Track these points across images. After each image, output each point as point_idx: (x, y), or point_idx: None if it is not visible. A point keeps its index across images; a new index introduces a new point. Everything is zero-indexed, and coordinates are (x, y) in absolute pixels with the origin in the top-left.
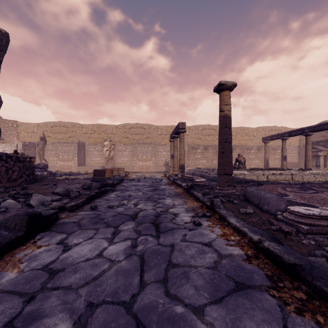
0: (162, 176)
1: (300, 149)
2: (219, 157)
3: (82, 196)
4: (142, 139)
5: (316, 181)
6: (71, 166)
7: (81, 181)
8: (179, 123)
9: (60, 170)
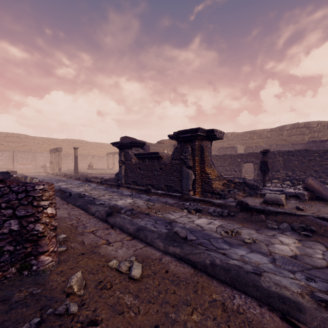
0: (46, 174)
1: None
2: (74, 166)
3: None
4: (19, 147)
5: (114, 173)
6: None
7: None
8: (58, 148)
9: None
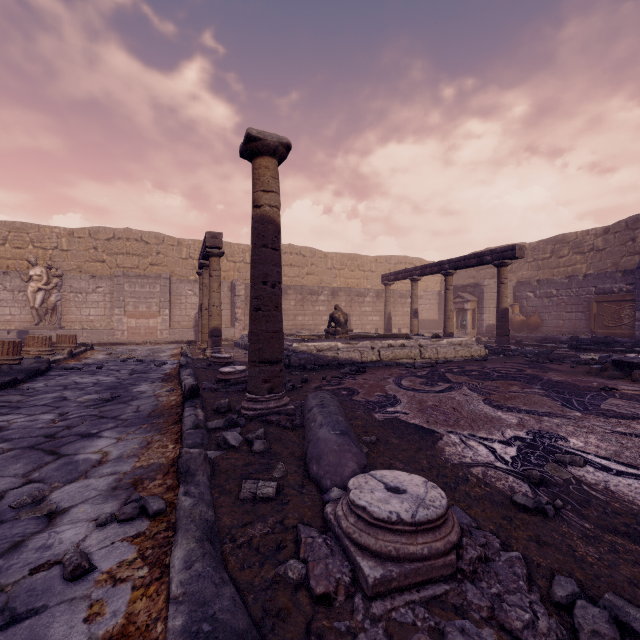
0: (175, 353)
1: (441, 298)
2: (250, 318)
3: None
4: (142, 267)
5: (458, 357)
6: None
7: None
8: (207, 235)
9: None
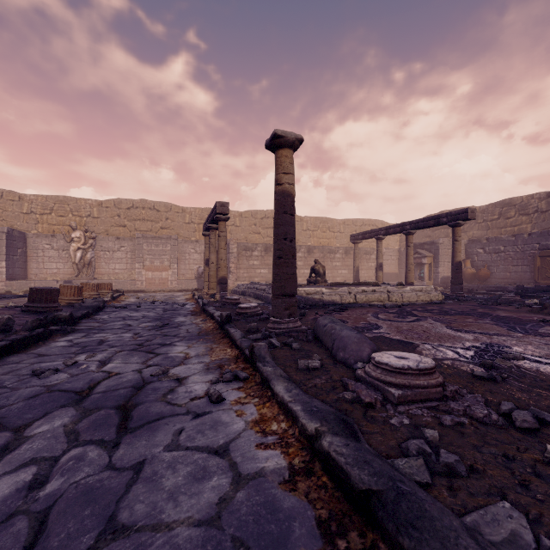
0: (188, 298)
1: (401, 255)
2: (274, 264)
3: None
4: (154, 230)
5: (419, 301)
6: None
7: None
8: (217, 204)
9: None
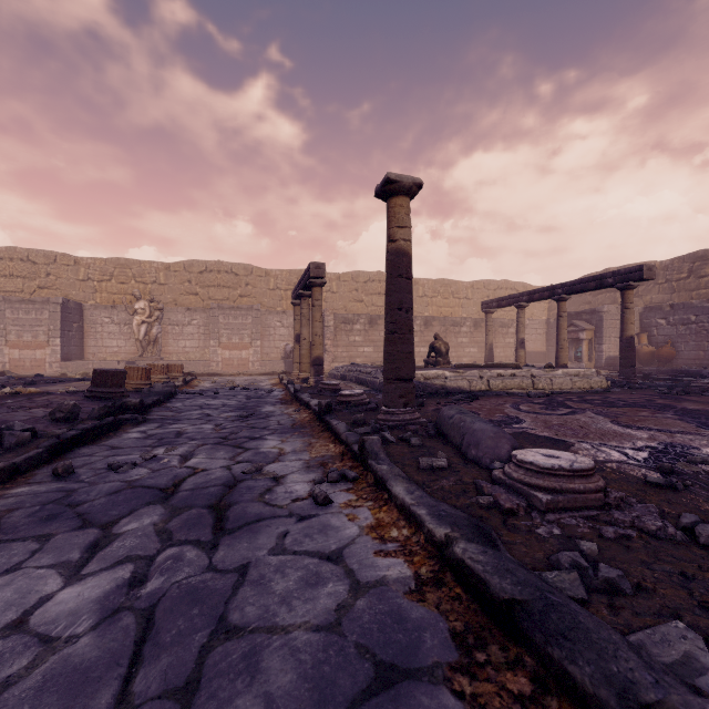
0: (275, 383)
1: (550, 327)
2: (387, 341)
3: (42, 440)
4: (232, 299)
5: (575, 388)
6: (43, 360)
7: (55, 399)
8: (311, 265)
9: (12, 371)
